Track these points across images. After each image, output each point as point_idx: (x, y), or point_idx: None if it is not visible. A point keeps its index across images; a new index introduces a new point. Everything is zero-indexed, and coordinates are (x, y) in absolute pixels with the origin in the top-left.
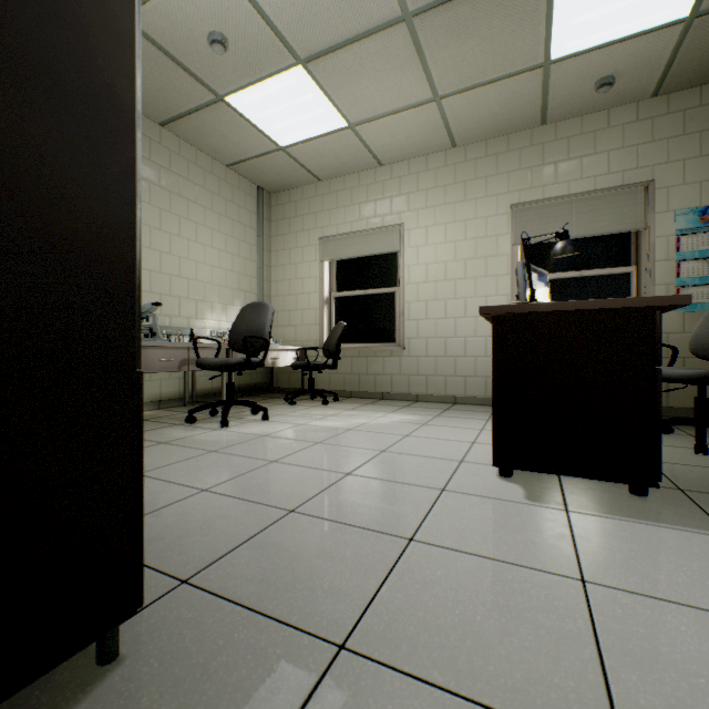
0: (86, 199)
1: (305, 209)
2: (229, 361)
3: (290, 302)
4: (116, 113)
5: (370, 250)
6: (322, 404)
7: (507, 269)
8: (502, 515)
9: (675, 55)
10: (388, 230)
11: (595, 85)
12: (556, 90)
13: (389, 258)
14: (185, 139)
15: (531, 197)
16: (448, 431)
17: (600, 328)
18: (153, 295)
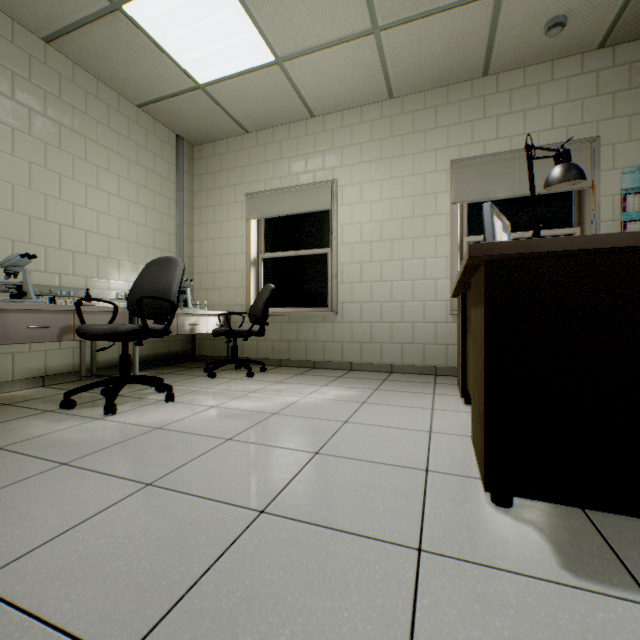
0: None
1: (230, 163)
2: (118, 329)
3: (215, 264)
4: None
5: (301, 208)
6: (247, 376)
7: (447, 229)
8: (555, 639)
9: None
10: (320, 187)
11: (546, 26)
12: (504, 30)
13: (321, 217)
14: (81, 64)
15: (471, 153)
16: (394, 413)
17: None
18: (35, 247)
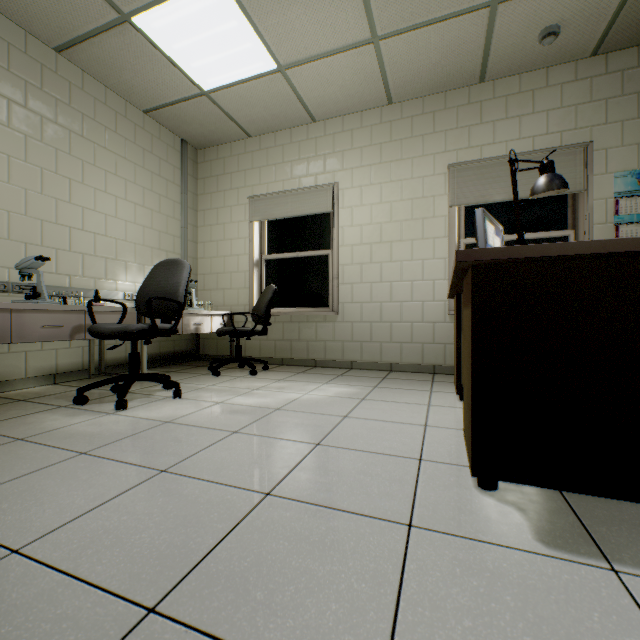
0: None
1: (234, 167)
2: (129, 328)
3: (218, 265)
4: None
5: (302, 210)
6: (250, 374)
7: (445, 231)
8: (523, 594)
9: (623, 5)
10: (321, 190)
11: (540, 35)
12: (500, 39)
13: (322, 220)
14: (90, 72)
15: (468, 157)
16: (392, 408)
17: (633, 281)
18: (46, 249)
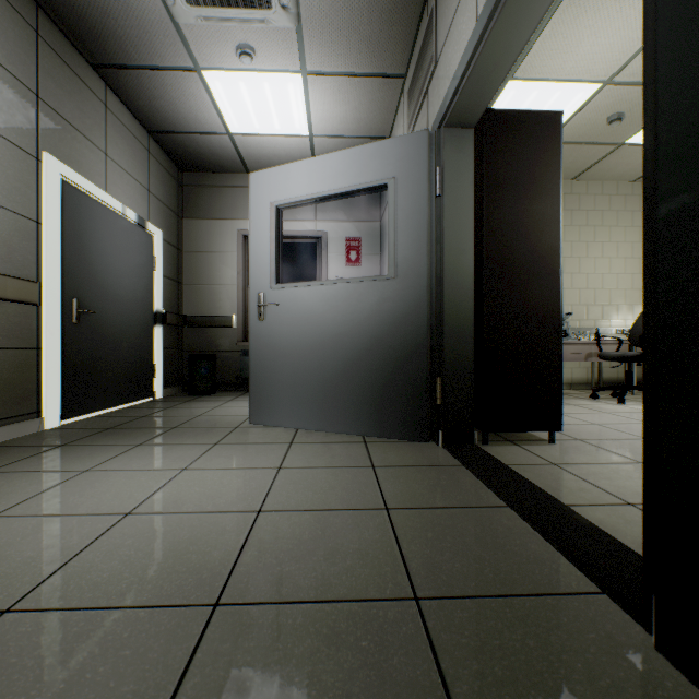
0: (546, 305)
1: None
2: (625, 354)
3: None
4: (554, 275)
5: None
6: None
7: None
8: None
9: None
10: None
11: None
12: None
13: None
14: (591, 180)
15: None
16: None
17: None
18: (565, 306)
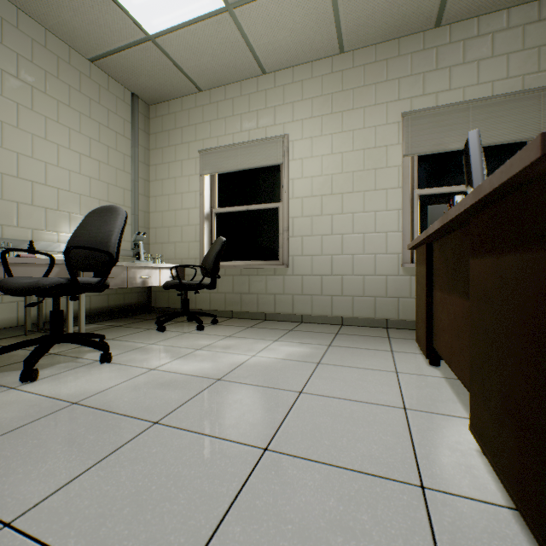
0: None
1: (184, 121)
2: (40, 282)
3: (169, 218)
4: None
5: (252, 163)
6: (197, 330)
7: (398, 182)
8: None
9: None
10: (271, 142)
11: None
12: None
13: (272, 173)
14: (25, 10)
15: (423, 105)
16: (355, 378)
17: None
18: None
